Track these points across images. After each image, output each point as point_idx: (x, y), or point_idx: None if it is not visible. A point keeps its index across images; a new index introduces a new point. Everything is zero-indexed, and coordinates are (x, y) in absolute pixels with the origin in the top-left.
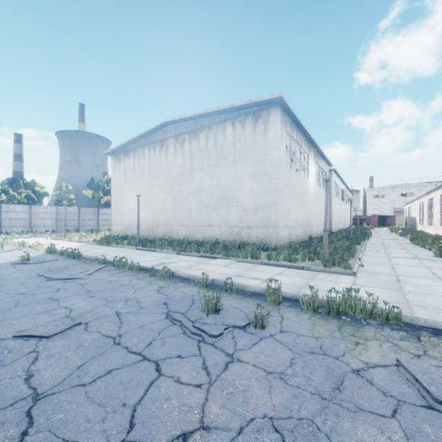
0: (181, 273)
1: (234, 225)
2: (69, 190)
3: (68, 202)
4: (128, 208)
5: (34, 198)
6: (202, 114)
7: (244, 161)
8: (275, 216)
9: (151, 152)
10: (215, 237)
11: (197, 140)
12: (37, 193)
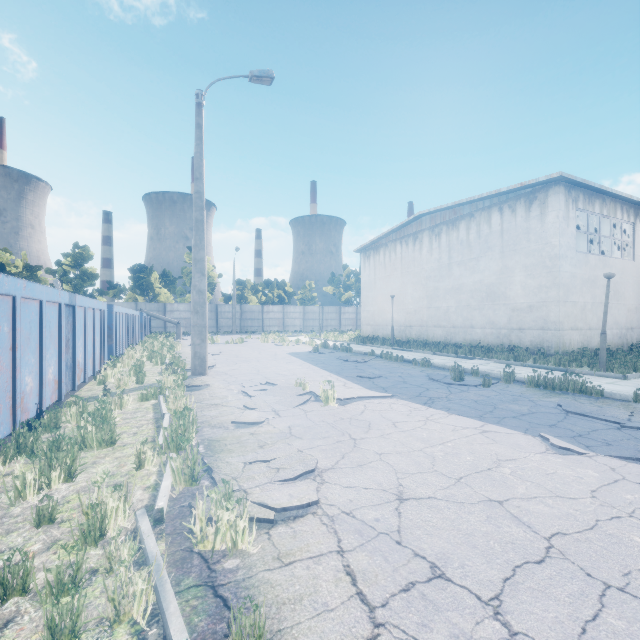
0: (437, 364)
1: (501, 327)
2: (312, 288)
3: (312, 300)
4: (378, 307)
5: (284, 298)
6: (461, 203)
7: (515, 252)
8: (555, 316)
9: (403, 247)
10: (477, 340)
11: (456, 231)
12: (287, 293)
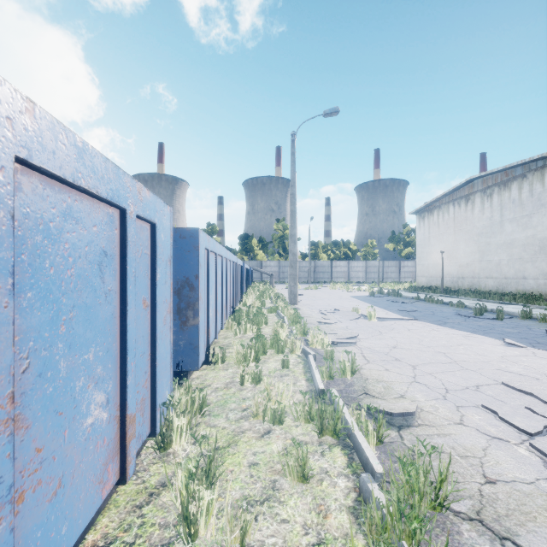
0: (471, 306)
1: None
2: (373, 245)
3: (373, 256)
4: (431, 261)
5: (349, 255)
6: (512, 166)
7: None
8: None
9: (455, 208)
10: (530, 290)
11: (507, 191)
12: (351, 251)
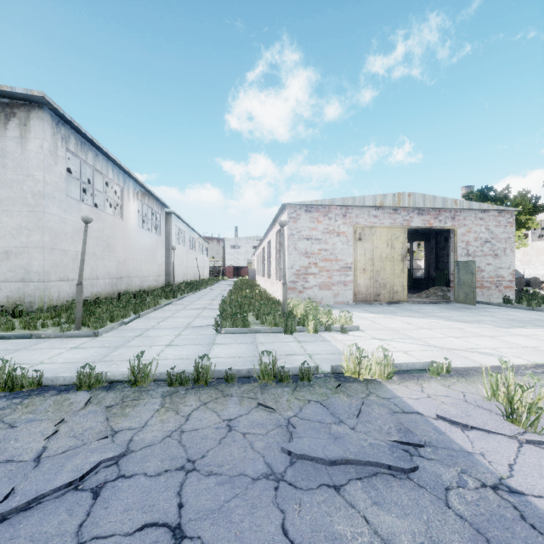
0: None
1: None
2: None
3: None
4: None
5: None
6: None
7: None
8: (39, 265)
9: None
10: None
11: None
12: None
